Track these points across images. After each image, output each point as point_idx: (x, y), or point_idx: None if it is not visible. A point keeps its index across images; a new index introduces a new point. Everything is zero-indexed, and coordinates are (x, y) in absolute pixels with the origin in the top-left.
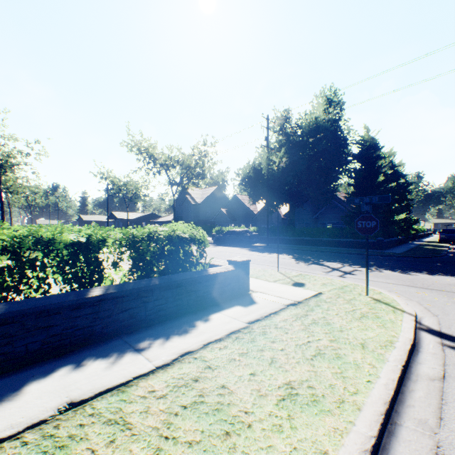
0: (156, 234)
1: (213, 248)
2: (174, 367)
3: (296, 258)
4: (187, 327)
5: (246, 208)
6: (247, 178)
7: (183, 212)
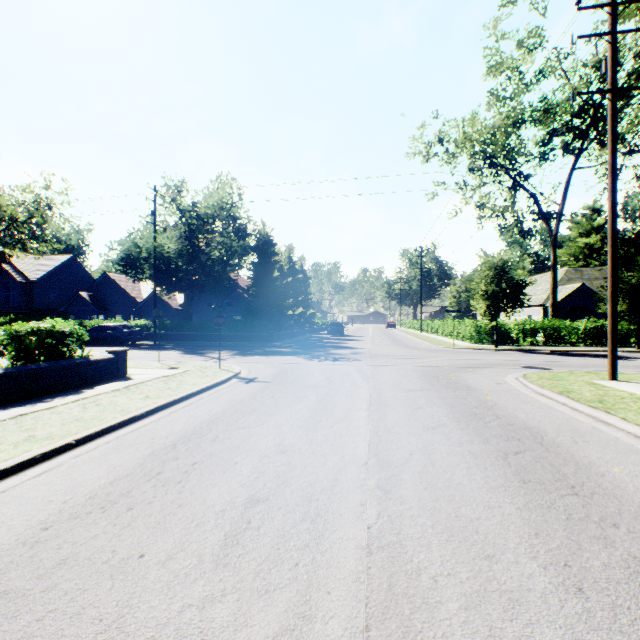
0: (39, 330)
1: None
2: (79, 401)
3: (185, 353)
4: (78, 392)
5: (125, 293)
6: (126, 257)
7: None
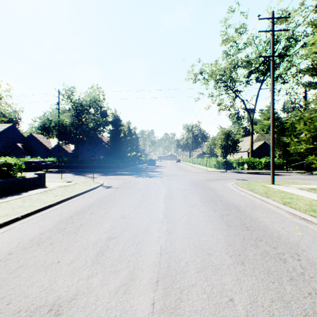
0: None
1: None
2: (21, 198)
3: (75, 174)
4: (19, 194)
5: (42, 144)
6: (43, 125)
7: None
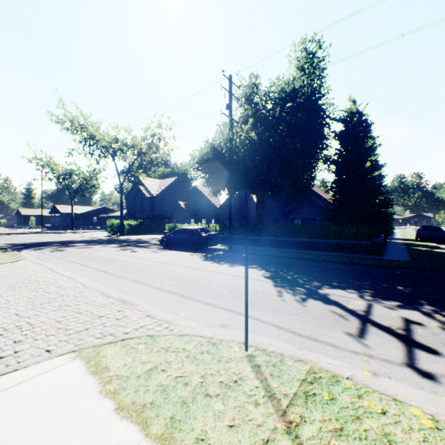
0: None
1: (153, 254)
2: None
3: (275, 278)
4: None
5: (207, 201)
6: (204, 161)
7: (136, 206)
